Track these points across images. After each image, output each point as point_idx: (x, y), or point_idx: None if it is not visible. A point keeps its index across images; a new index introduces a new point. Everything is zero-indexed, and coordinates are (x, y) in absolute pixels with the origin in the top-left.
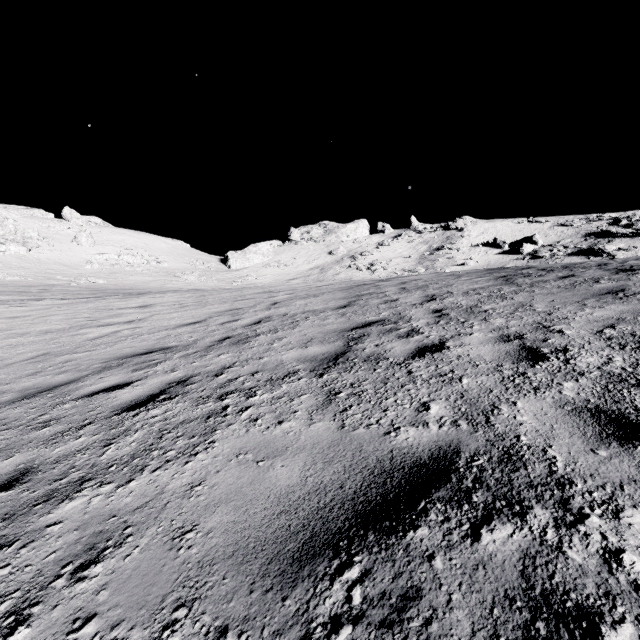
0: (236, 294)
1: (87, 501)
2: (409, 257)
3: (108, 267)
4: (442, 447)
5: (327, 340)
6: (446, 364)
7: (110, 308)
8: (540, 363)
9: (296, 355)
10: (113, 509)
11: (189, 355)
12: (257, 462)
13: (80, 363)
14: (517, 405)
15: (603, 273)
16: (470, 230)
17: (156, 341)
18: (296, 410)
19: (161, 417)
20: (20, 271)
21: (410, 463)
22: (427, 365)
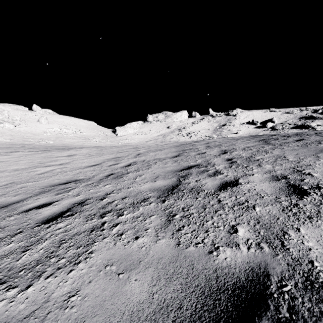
0: (119, 149)
1: None
2: (208, 129)
3: (55, 135)
4: (254, 269)
5: (167, 177)
6: (242, 195)
7: (52, 156)
8: (305, 197)
9: (149, 186)
10: (8, 316)
11: (88, 185)
12: (118, 274)
13: (28, 189)
14: (301, 231)
15: (321, 138)
16: (240, 115)
17: (72, 176)
18: (147, 228)
19: (63, 229)
20: (10, 137)
21: (232, 284)
22: (229, 196)
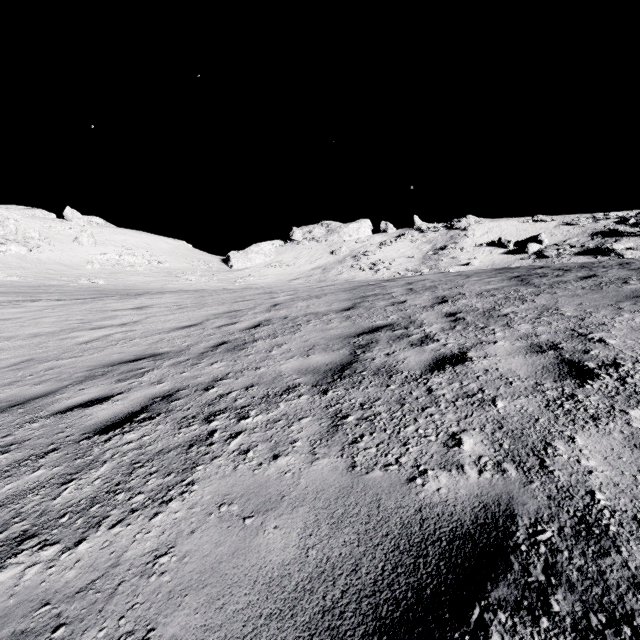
0: (236, 295)
1: (19, 573)
2: (412, 257)
3: (109, 267)
4: (488, 506)
5: (331, 347)
6: (472, 380)
7: (105, 310)
8: (589, 382)
9: (296, 365)
10: (48, 590)
11: (180, 363)
12: (243, 519)
13: (63, 371)
14: (576, 442)
15: (629, 273)
16: (474, 229)
17: (147, 346)
18: (295, 439)
19: (136, 444)
20: (20, 271)
21: (448, 532)
22: (449, 381)
